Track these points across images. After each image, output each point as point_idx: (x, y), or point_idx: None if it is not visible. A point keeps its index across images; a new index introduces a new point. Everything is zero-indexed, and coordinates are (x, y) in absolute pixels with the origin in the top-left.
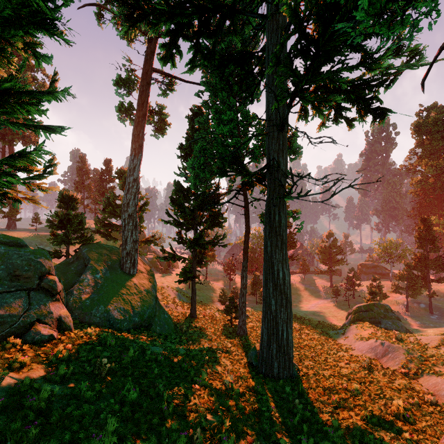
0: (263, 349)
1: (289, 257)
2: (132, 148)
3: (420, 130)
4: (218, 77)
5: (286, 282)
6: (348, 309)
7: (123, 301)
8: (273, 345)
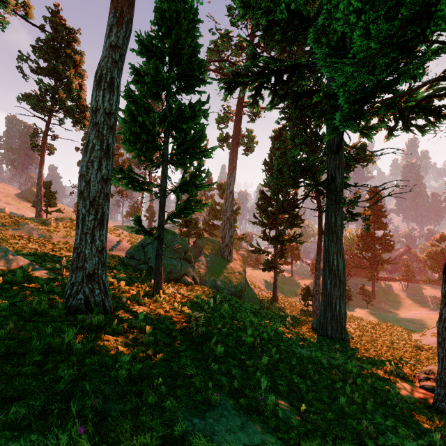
0: (320, 316)
1: (384, 260)
2: (228, 169)
3: None
4: (292, 108)
5: (340, 268)
6: None
7: (224, 276)
8: (328, 314)
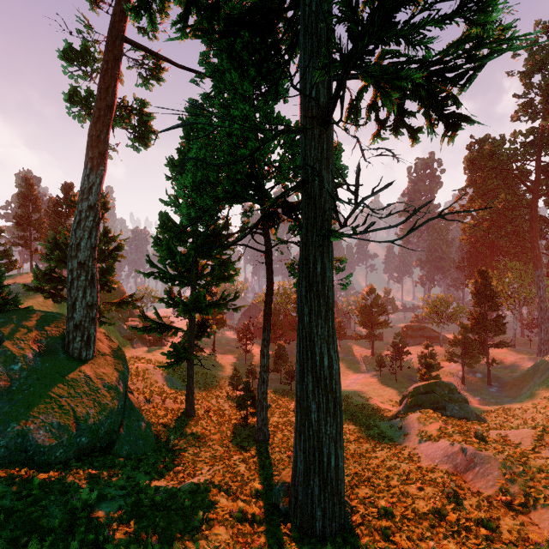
0: (297, 486)
1: None
2: (87, 156)
3: (474, 165)
4: (225, 53)
5: (335, 373)
6: (396, 385)
7: (60, 410)
8: (314, 481)
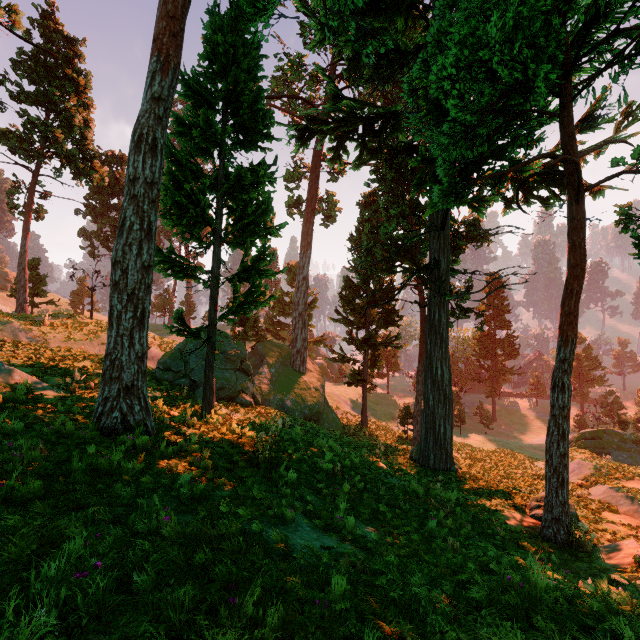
0: (421, 442)
1: (507, 369)
2: (301, 246)
3: None
4: (387, 167)
5: (445, 380)
6: None
7: (295, 394)
8: (430, 438)
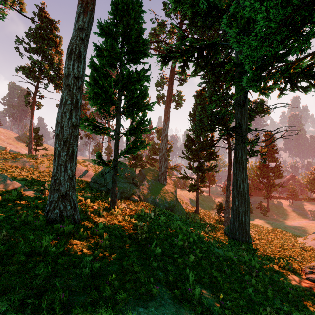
0: (231, 225)
1: (276, 184)
2: (164, 119)
3: None
4: (210, 75)
5: (245, 190)
6: None
7: (161, 195)
8: (236, 223)
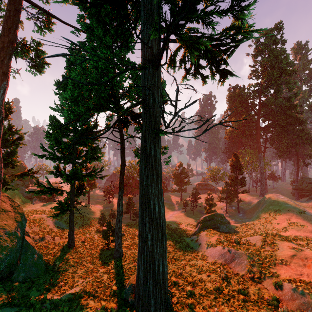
0: (139, 286)
1: None
2: None
3: (231, 100)
4: (94, 17)
5: (162, 215)
6: (193, 216)
7: None
8: (150, 282)
